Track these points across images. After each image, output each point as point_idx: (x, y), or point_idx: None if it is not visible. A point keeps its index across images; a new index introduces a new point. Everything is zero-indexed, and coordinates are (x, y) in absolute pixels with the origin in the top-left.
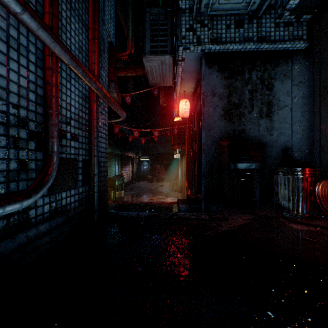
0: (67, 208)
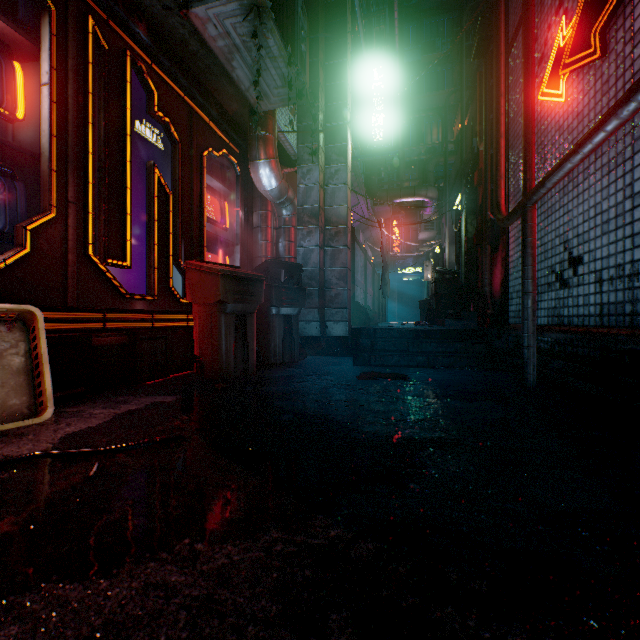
0: None
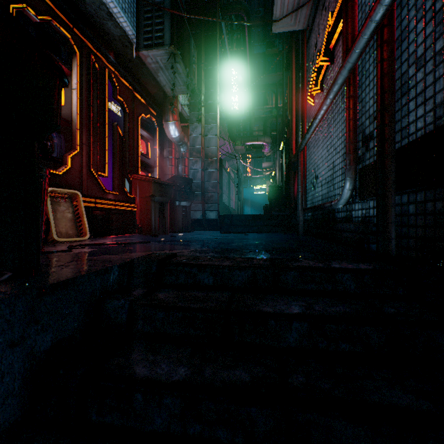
0: (374, 221)
